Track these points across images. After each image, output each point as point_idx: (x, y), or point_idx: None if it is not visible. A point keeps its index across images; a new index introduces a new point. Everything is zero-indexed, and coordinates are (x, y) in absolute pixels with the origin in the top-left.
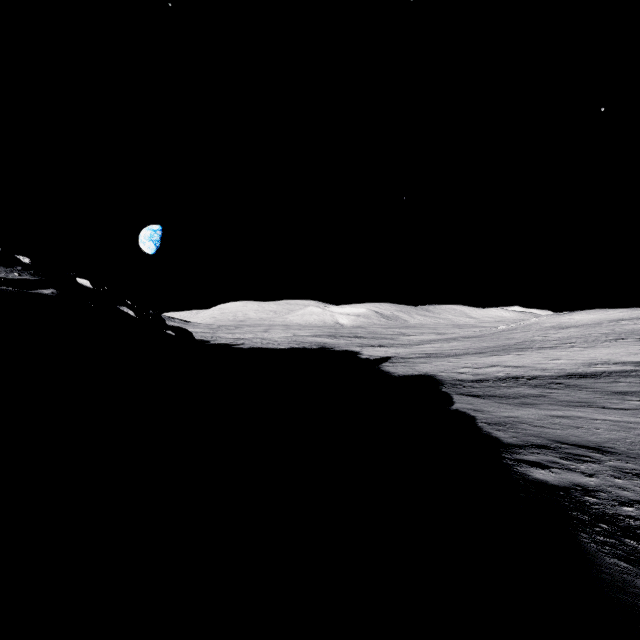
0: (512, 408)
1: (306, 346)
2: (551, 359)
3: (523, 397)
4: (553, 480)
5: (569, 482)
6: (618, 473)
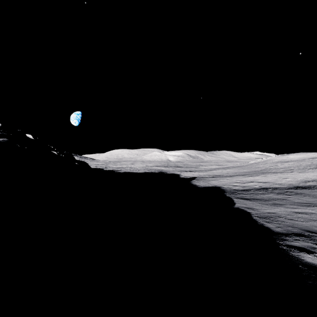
0: (270, 207)
1: (152, 171)
2: (283, 178)
3: (273, 200)
4: None
5: None
6: None
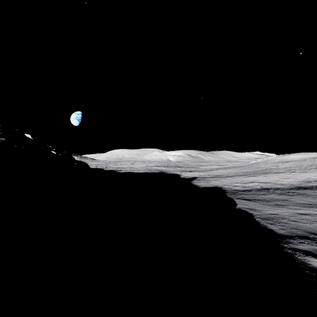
0: (272, 208)
1: (153, 171)
2: (284, 178)
3: (275, 200)
4: None
5: None
6: None
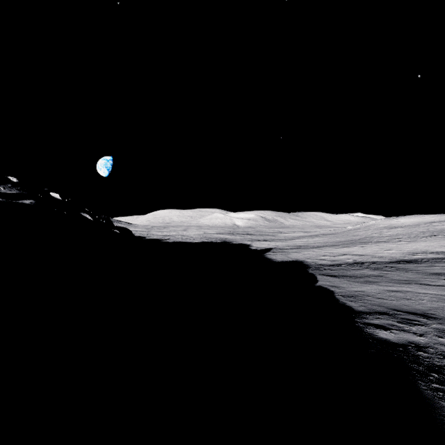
0: (359, 285)
1: (213, 240)
2: (385, 250)
3: (367, 277)
4: (393, 339)
5: (405, 340)
6: (440, 333)
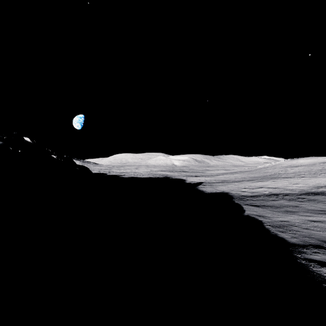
0: (282, 214)
1: (157, 176)
2: (293, 184)
3: (285, 207)
4: None
5: None
6: None
